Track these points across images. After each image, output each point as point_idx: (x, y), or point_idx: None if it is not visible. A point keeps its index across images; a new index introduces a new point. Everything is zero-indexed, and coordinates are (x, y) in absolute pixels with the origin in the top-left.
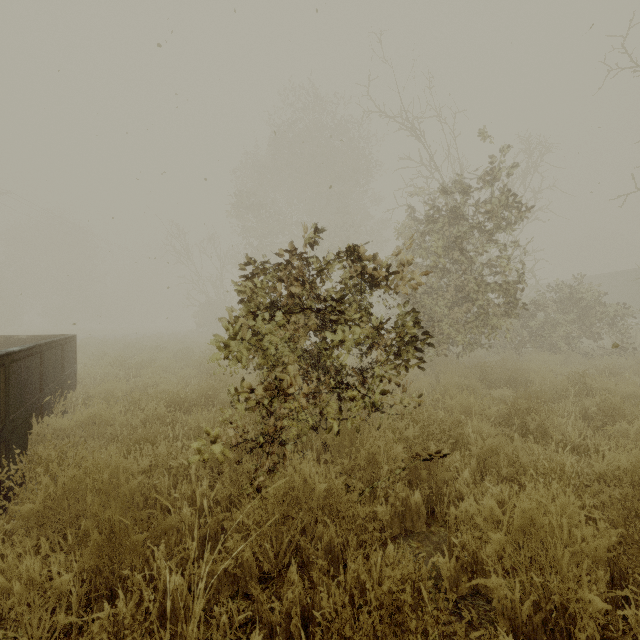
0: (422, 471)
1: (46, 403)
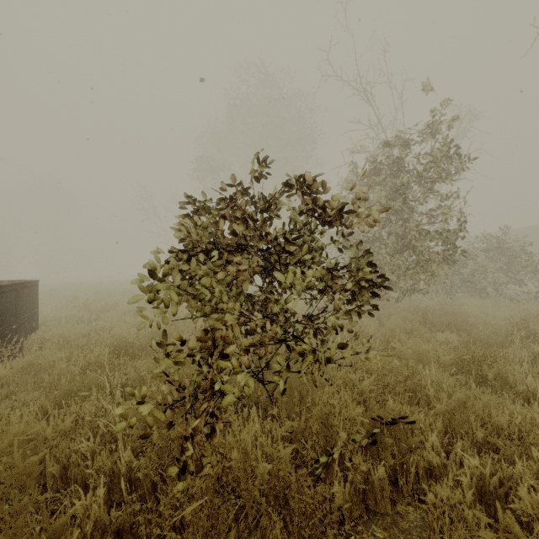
0: (385, 438)
1: None
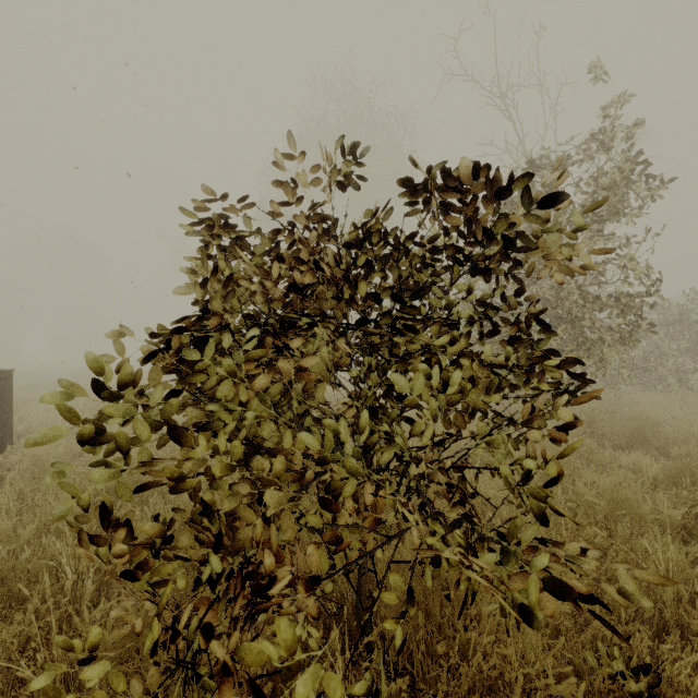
0: None
1: None
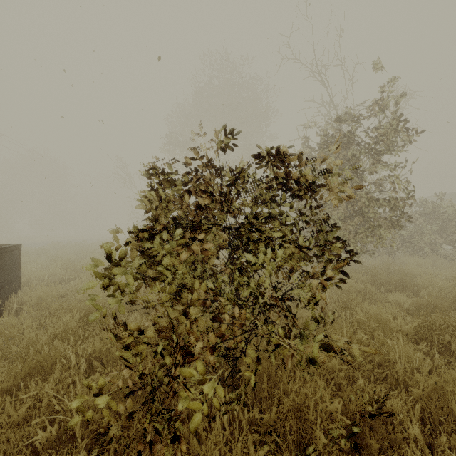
0: (367, 438)
1: None
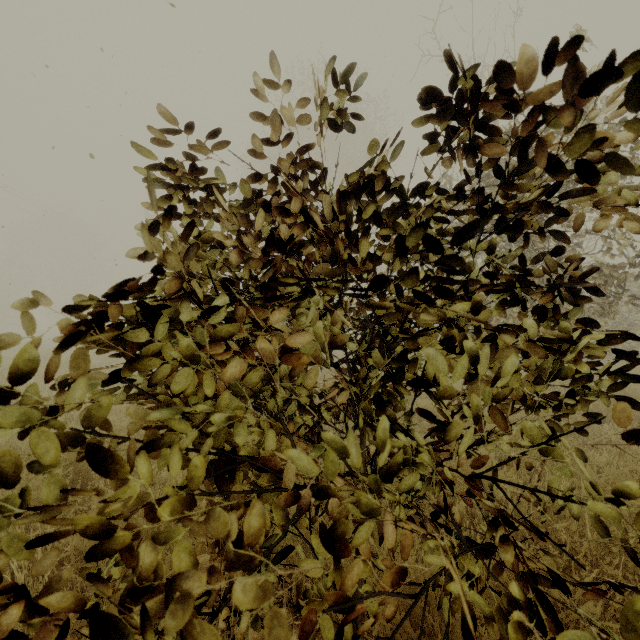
0: None
1: None
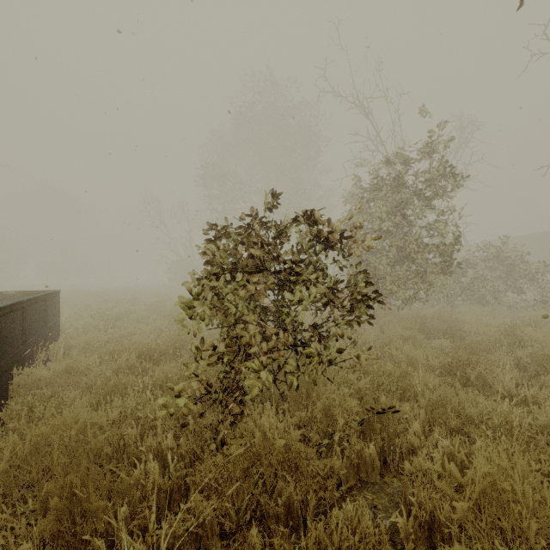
0: (375, 424)
1: (28, 354)
